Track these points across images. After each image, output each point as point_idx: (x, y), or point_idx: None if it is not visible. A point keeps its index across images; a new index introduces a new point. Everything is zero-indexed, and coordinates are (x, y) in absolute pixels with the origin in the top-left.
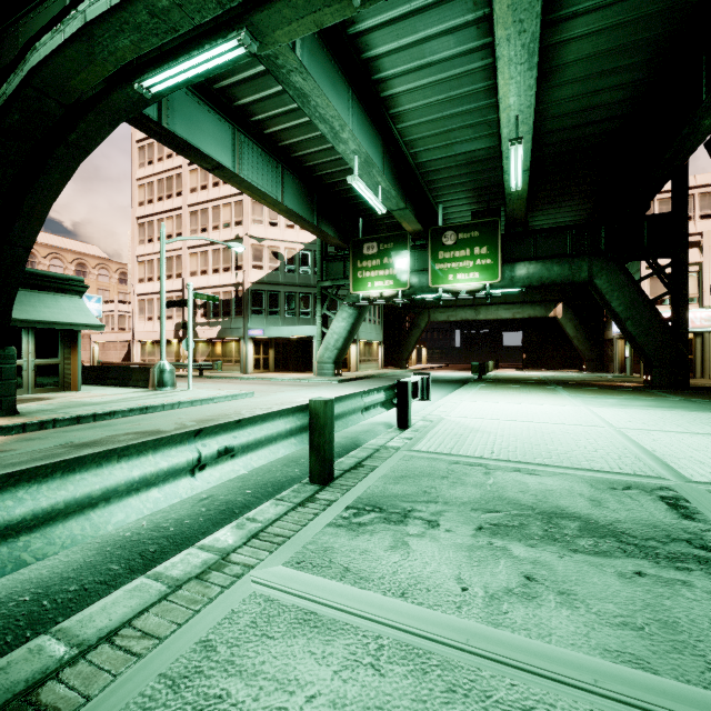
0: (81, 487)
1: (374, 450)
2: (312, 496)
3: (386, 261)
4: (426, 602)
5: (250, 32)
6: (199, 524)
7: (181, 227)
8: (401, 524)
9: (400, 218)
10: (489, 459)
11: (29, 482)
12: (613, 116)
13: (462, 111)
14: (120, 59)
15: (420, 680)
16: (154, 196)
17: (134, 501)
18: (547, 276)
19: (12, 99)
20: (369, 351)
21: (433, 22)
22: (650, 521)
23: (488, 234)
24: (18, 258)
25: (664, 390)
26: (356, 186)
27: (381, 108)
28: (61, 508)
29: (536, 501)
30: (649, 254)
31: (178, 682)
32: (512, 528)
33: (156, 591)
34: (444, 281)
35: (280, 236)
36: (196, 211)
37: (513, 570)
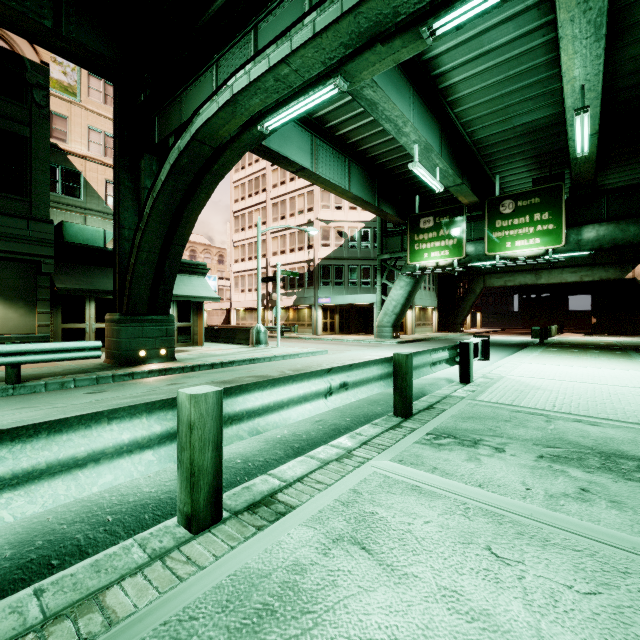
0: (279, 395)
1: (442, 398)
2: (398, 424)
3: (441, 233)
4: (498, 492)
5: (343, 77)
6: (320, 436)
7: (265, 216)
8: (473, 448)
9: (456, 193)
10: (550, 411)
11: (258, 389)
12: None
13: (521, 86)
14: (251, 112)
15: (497, 526)
16: (246, 194)
17: (299, 409)
18: (621, 237)
19: (185, 150)
20: (424, 316)
21: (492, 15)
22: None
23: (550, 200)
24: (178, 253)
25: None
26: (416, 171)
27: (439, 98)
28: (272, 405)
29: (595, 444)
30: None
31: (346, 504)
32: (571, 459)
33: (314, 464)
34: (502, 248)
35: (344, 217)
36: (276, 203)
37: (570, 484)
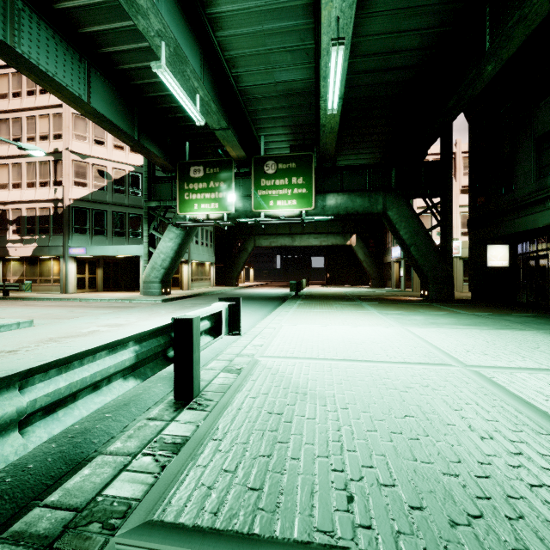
0: None
1: None
2: None
3: (212, 185)
4: None
5: None
6: None
7: None
8: None
9: (223, 140)
10: None
11: None
12: (408, 65)
13: (282, 28)
14: None
15: None
16: None
17: None
18: (351, 206)
19: None
20: (201, 271)
21: None
22: None
23: (304, 167)
24: None
25: (443, 303)
26: (163, 78)
27: (196, 2)
28: None
29: None
30: (426, 193)
31: None
32: None
33: None
34: (266, 206)
35: (107, 155)
36: (6, 119)
37: None
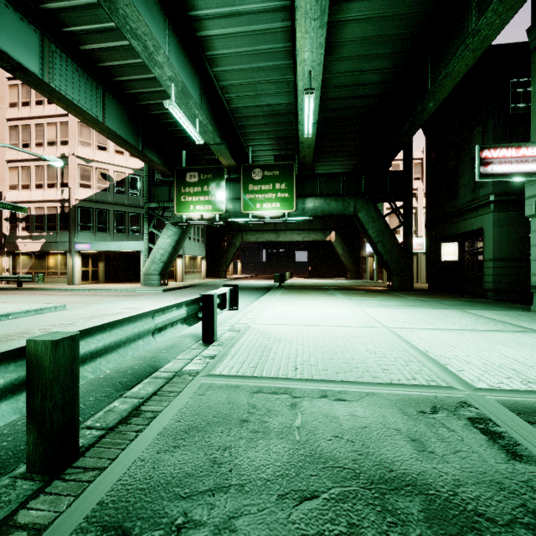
0: None
1: (166, 380)
2: (8, 517)
3: (205, 189)
4: None
5: None
6: None
7: None
8: None
9: (217, 152)
10: (293, 380)
11: None
12: (372, 94)
13: (267, 66)
14: None
15: None
16: None
17: None
18: (327, 209)
19: None
20: (194, 264)
21: None
22: (488, 473)
23: (286, 174)
24: None
25: (402, 292)
26: (173, 111)
27: (198, 47)
28: None
29: (355, 455)
30: (391, 198)
31: None
32: None
33: None
34: (253, 208)
35: (109, 159)
36: (16, 126)
37: None
